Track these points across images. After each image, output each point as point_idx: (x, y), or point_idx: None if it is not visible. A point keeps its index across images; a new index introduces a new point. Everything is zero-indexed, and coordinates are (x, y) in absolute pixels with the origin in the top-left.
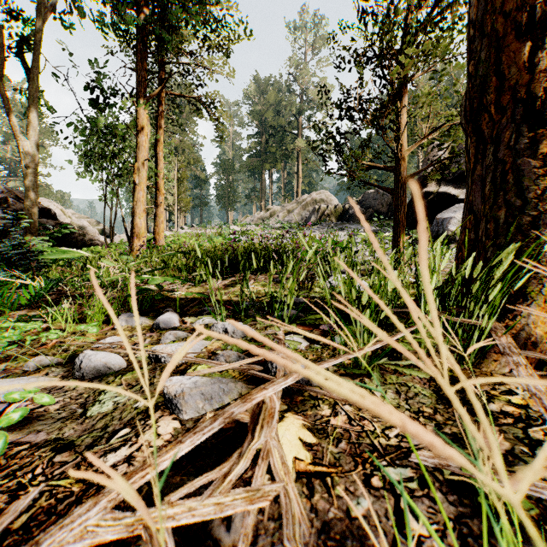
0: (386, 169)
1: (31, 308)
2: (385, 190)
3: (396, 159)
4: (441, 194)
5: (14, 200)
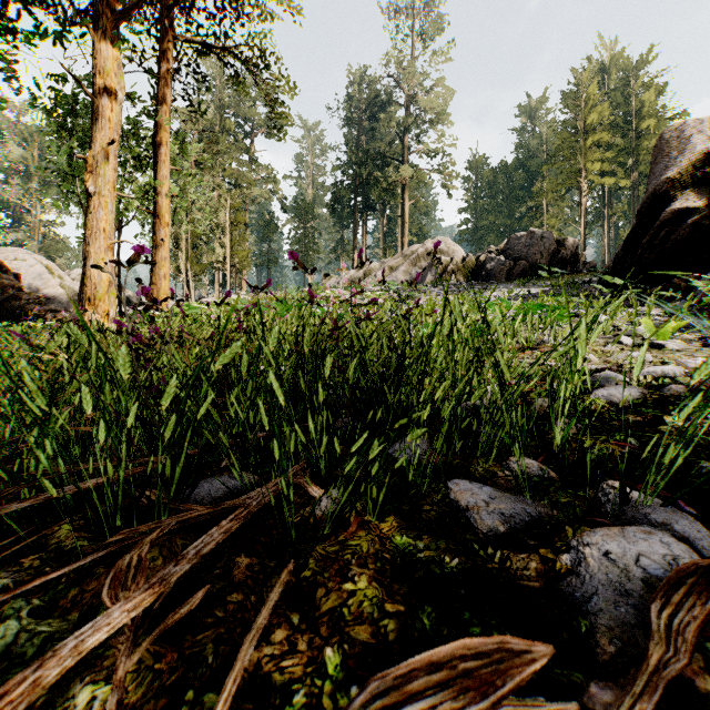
0: None
1: None
2: None
3: None
4: None
5: None
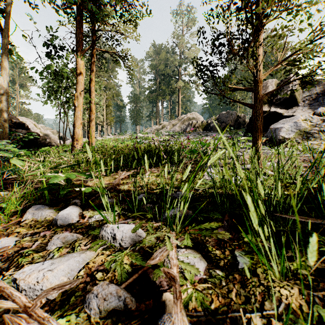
0: (247, 90)
1: None
2: (247, 105)
3: (255, 82)
4: (272, 112)
5: None
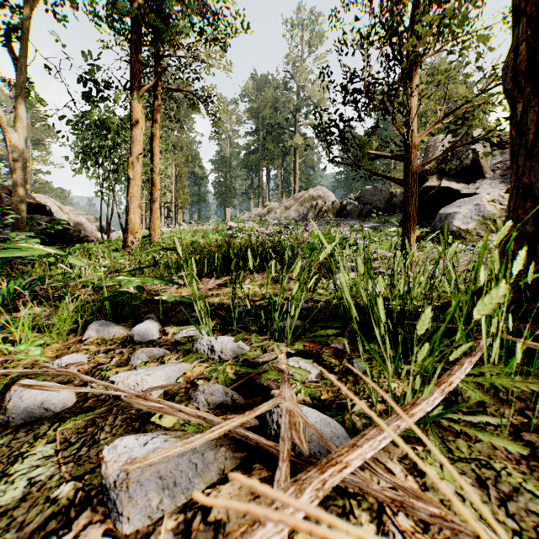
0: (395, 158)
1: (1, 311)
2: (394, 180)
3: (406, 146)
4: (443, 189)
5: (8, 196)
